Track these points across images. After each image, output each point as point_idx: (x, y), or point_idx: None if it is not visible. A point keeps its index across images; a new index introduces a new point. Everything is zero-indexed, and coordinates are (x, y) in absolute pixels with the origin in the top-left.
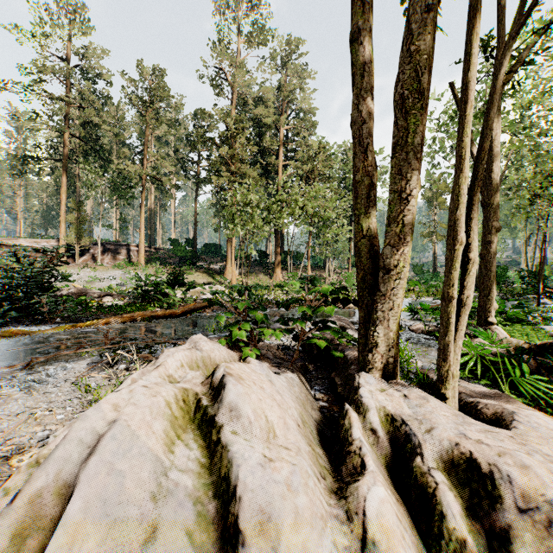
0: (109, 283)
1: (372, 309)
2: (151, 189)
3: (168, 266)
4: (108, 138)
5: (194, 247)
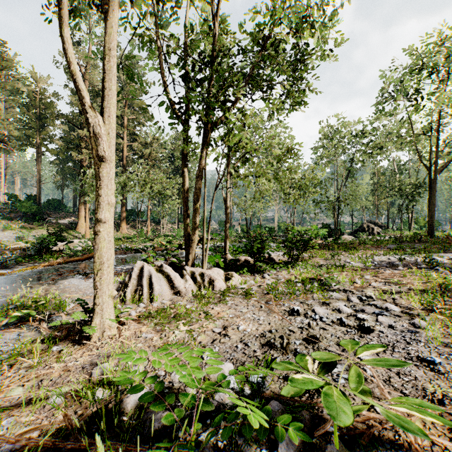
0: None
1: (189, 250)
2: None
3: (15, 222)
4: None
5: (39, 203)
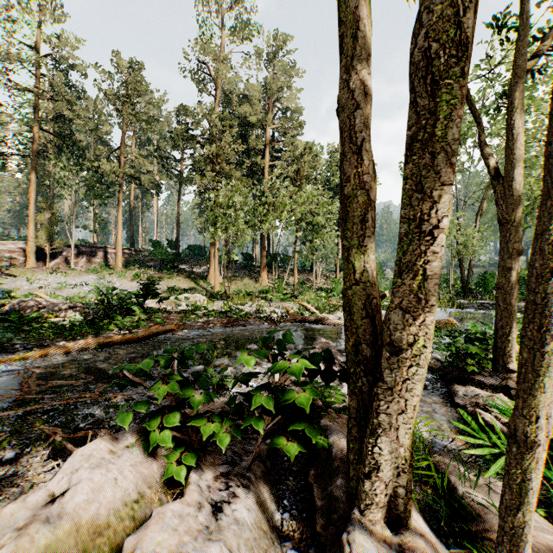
0: (80, 290)
1: (371, 407)
2: (132, 188)
3: (147, 270)
4: (85, 134)
5: (177, 249)
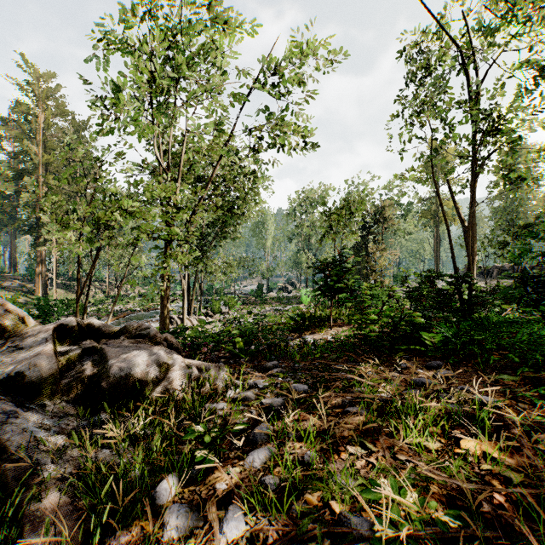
0: None
1: (190, 310)
2: None
3: None
4: None
5: None
